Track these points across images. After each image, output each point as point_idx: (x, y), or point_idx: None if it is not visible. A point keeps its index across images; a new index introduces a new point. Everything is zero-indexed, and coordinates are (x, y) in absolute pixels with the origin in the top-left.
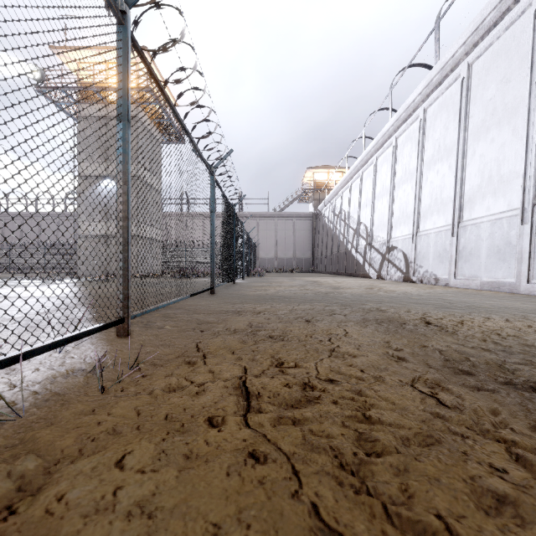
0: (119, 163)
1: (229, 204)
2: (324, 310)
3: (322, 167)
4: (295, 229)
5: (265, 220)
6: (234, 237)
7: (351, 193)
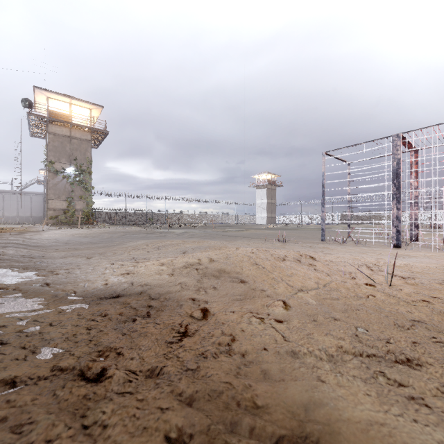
0: None
1: None
2: None
3: None
4: (32, 200)
5: (9, 195)
6: None
7: None
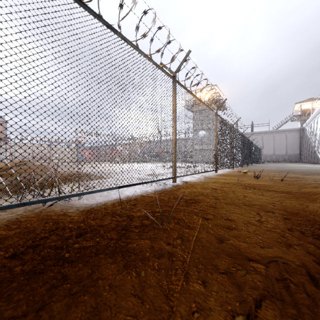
0: (242, 149)
1: (250, 142)
2: (272, 167)
3: (306, 100)
4: (287, 138)
5: (266, 135)
6: (252, 151)
7: (317, 122)
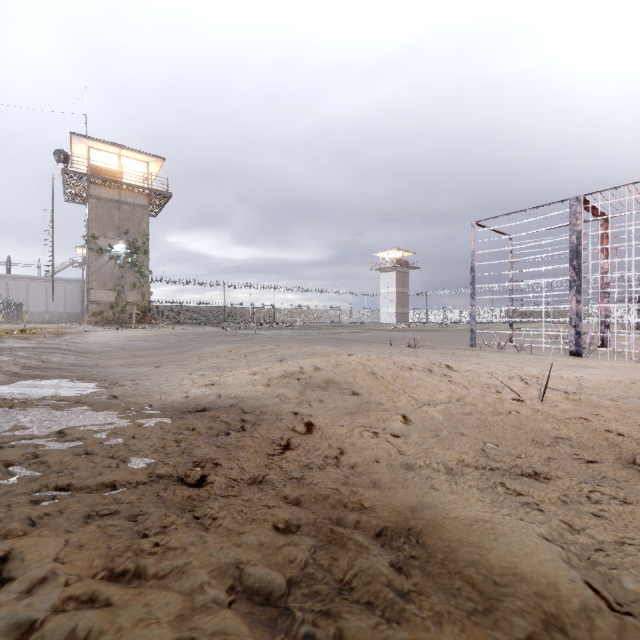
0: None
1: None
2: None
3: None
4: (66, 290)
5: (35, 282)
6: None
7: None
